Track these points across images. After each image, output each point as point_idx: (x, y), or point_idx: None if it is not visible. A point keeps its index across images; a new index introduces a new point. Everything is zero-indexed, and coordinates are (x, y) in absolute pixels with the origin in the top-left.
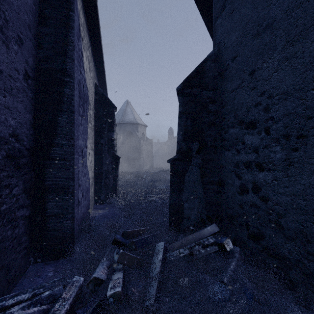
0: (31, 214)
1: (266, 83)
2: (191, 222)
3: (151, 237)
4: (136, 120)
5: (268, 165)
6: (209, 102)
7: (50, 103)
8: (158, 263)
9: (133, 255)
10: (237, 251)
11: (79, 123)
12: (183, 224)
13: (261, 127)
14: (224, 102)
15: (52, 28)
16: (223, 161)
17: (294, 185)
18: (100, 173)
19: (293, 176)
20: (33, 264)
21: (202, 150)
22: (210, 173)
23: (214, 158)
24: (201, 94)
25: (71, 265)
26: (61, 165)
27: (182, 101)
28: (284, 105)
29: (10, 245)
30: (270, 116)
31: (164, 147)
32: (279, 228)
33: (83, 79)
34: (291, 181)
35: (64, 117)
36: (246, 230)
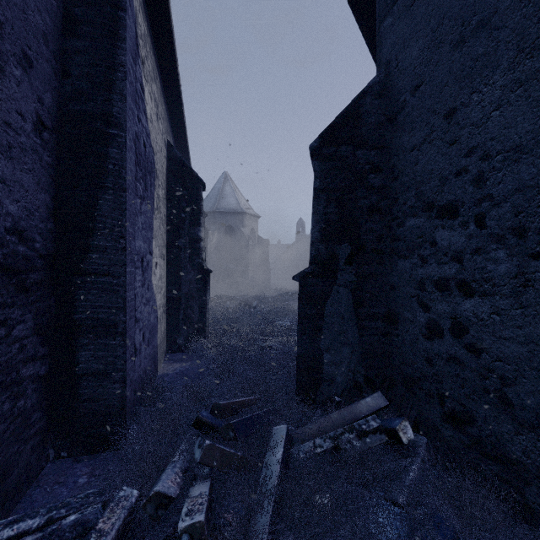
0: (50, 371)
1: (478, 132)
2: (336, 389)
3: (263, 415)
4: (241, 206)
5: (482, 285)
6: (370, 170)
7: (84, 174)
8: (275, 465)
9: (229, 451)
10: (422, 445)
11: (137, 211)
12: (321, 392)
13: (469, 214)
14: (397, 170)
15: (88, 41)
16: (396, 277)
17: (535, 323)
18: (177, 299)
19: (533, 306)
20: (54, 460)
21: (356, 257)
22: (371, 300)
23: (378, 273)
24: (355, 156)
25: (119, 466)
26: (103, 284)
27: (320, 169)
28: (514, 172)
29: (8, 428)
30: (485, 192)
31: (289, 253)
32: (505, 405)
33: (145, 133)
34: (529, 317)
35: (108, 199)
36: (438, 405)
